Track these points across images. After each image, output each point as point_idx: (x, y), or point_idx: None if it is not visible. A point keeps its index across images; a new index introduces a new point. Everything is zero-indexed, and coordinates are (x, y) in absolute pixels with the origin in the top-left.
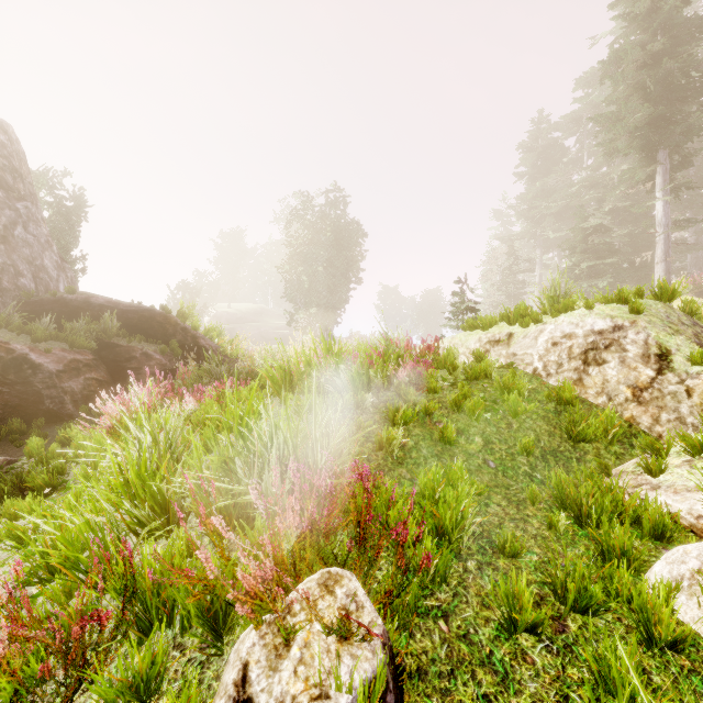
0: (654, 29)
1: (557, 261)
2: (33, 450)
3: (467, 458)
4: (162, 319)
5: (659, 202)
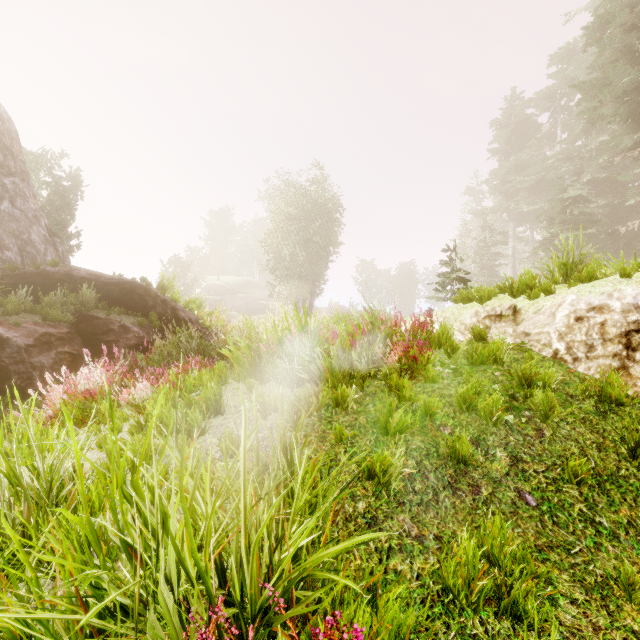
0: None
1: (529, 234)
2: None
3: (493, 489)
4: (142, 291)
5: None
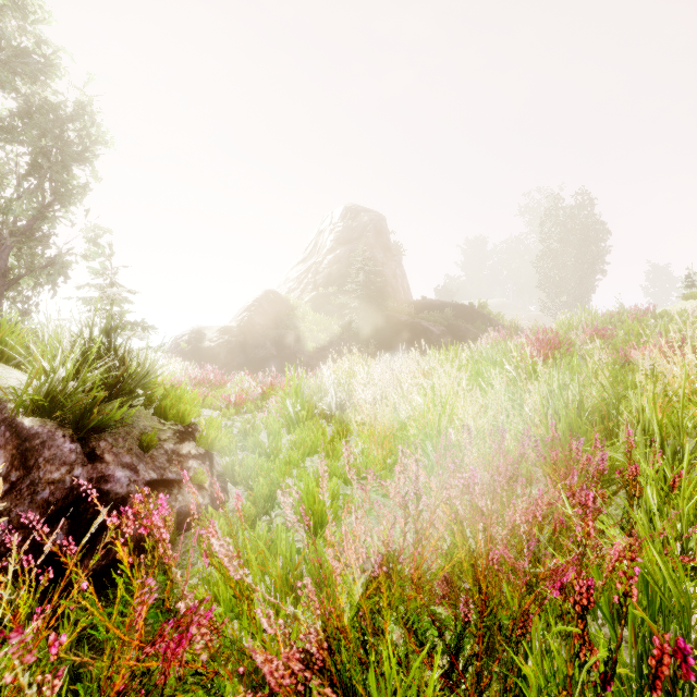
0: None
1: None
2: None
3: None
4: (470, 310)
5: None
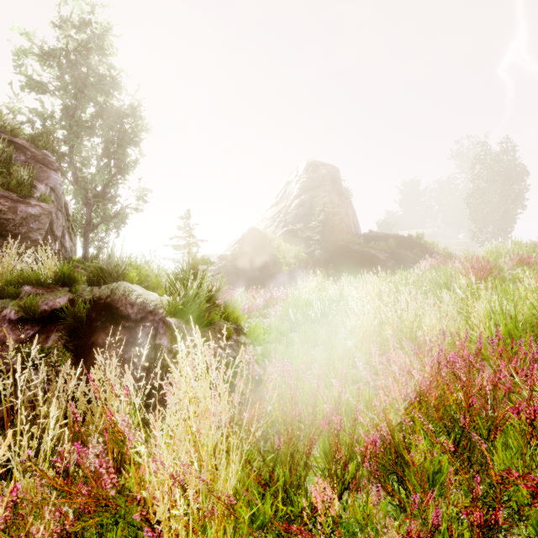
0: None
1: None
2: None
3: None
4: (409, 240)
5: None
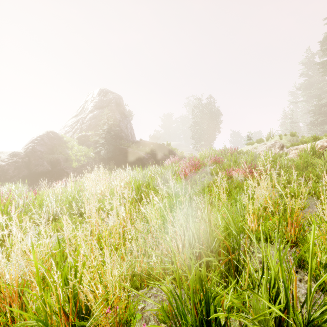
0: None
1: None
2: None
3: None
4: (163, 146)
5: None
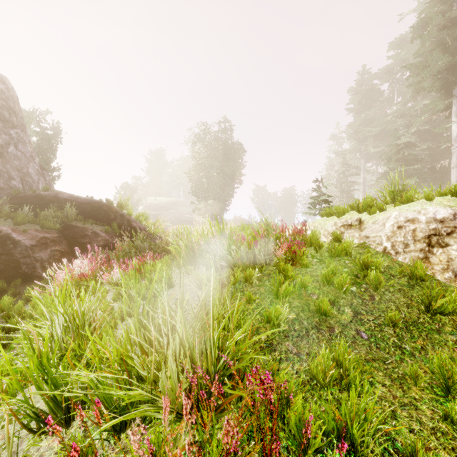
0: (451, 1)
1: (375, 168)
2: (4, 306)
3: (342, 329)
4: (106, 208)
5: (454, 124)
